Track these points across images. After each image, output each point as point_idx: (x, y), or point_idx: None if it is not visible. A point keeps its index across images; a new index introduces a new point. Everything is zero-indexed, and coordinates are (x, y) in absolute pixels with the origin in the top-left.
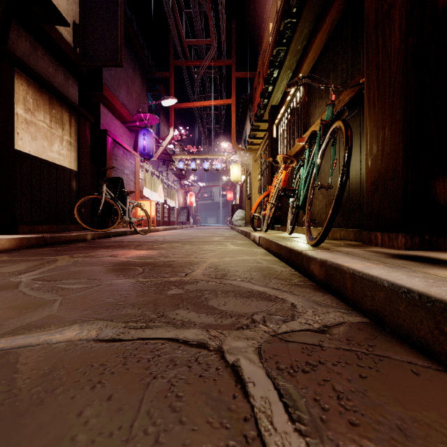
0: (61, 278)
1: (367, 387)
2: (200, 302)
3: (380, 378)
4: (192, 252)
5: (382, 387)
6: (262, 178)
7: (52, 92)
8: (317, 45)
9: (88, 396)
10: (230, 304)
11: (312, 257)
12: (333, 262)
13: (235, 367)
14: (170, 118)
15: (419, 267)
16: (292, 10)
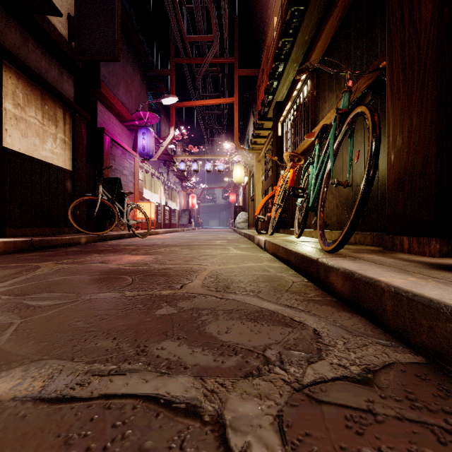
0: (33, 291)
1: None
2: (195, 328)
3: None
4: (191, 257)
5: None
6: (266, 179)
7: (44, 87)
8: (327, 33)
9: None
10: (234, 332)
11: (332, 267)
12: (363, 276)
13: None
14: (171, 117)
15: None
16: None
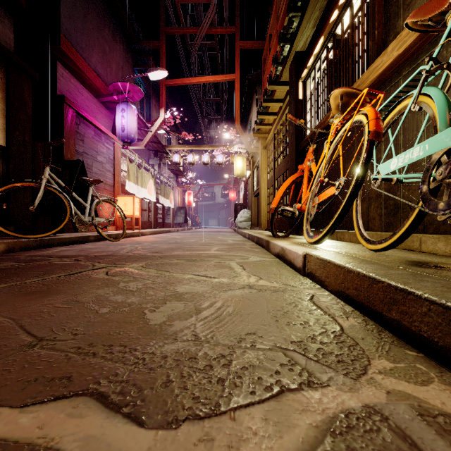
0: None
1: None
2: None
3: None
4: (128, 314)
5: None
6: (277, 165)
7: None
8: None
9: None
10: None
11: None
12: None
13: None
14: (161, 97)
15: None
16: None
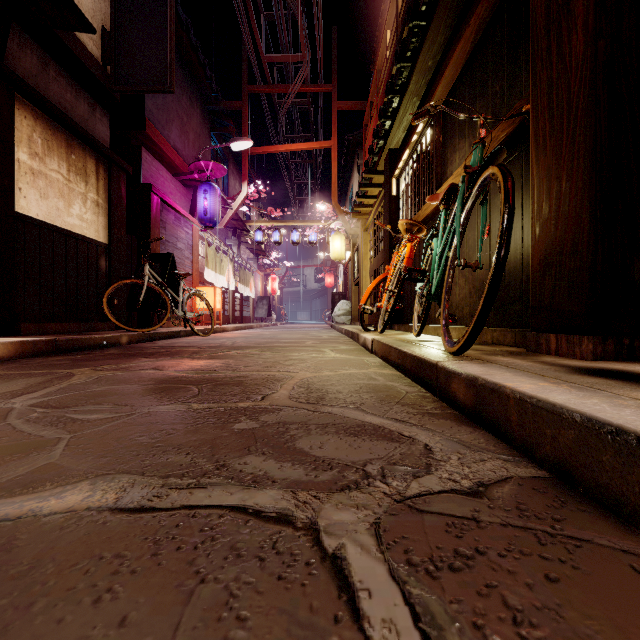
0: (75, 403)
1: (561, 601)
2: (282, 443)
3: (581, 582)
4: (273, 363)
5: (587, 601)
6: (376, 254)
7: (70, 129)
8: (457, 59)
9: (86, 618)
10: (330, 447)
11: (454, 372)
12: (488, 381)
13: (337, 561)
14: (243, 168)
15: (624, 389)
16: (420, 9)
